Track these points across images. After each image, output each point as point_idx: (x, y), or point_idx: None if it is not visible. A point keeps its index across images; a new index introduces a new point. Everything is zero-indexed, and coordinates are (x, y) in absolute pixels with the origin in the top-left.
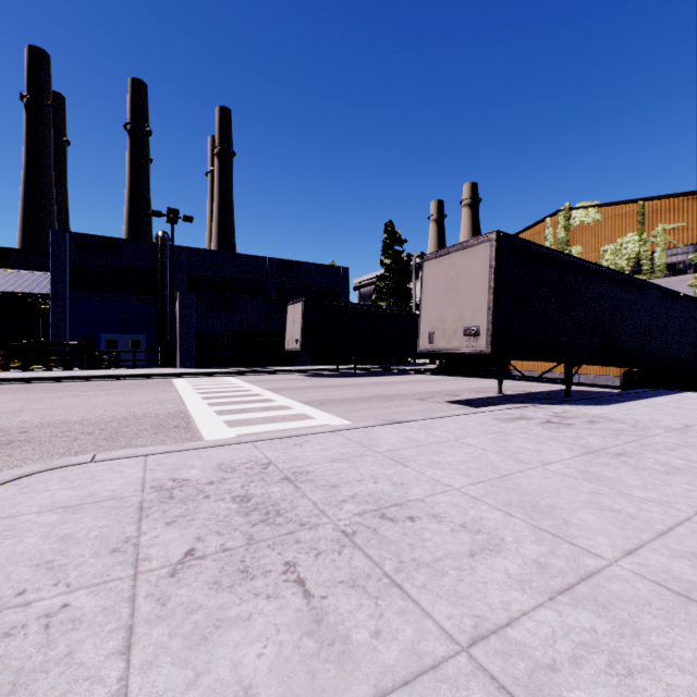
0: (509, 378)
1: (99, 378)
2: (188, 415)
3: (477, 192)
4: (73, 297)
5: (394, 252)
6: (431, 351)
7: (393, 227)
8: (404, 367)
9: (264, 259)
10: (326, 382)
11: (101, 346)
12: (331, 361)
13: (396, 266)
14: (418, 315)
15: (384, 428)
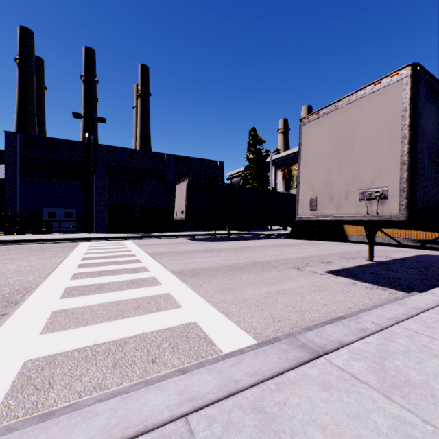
0: (344, 241)
1: (20, 242)
2: (24, 297)
3: (311, 112)
4: (22, 181)
5: (256, 149)
6: (314, 218)
7: (255, 131)
8: (265, 232)
9: (163, 155)
10: (204, 246)
11: (43, 217)
12: (211, 227)
13: (258, 159)
14: (277, 192)
15: (305, 389)
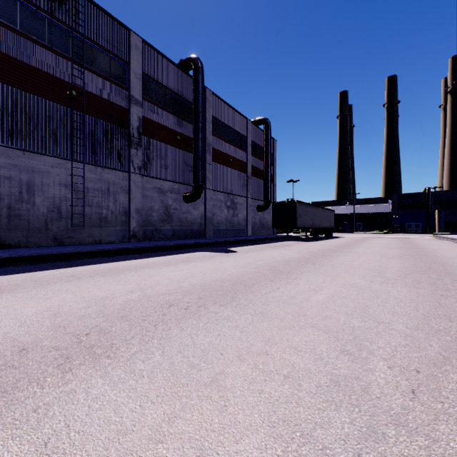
0: None
1: (416, 234)
2: None
3: None
4: (397, 212)
5: None
6: None
7: None
8: None
9: None
10: None
11: (405, 226)
12: None
13: None
14: None
15: None
